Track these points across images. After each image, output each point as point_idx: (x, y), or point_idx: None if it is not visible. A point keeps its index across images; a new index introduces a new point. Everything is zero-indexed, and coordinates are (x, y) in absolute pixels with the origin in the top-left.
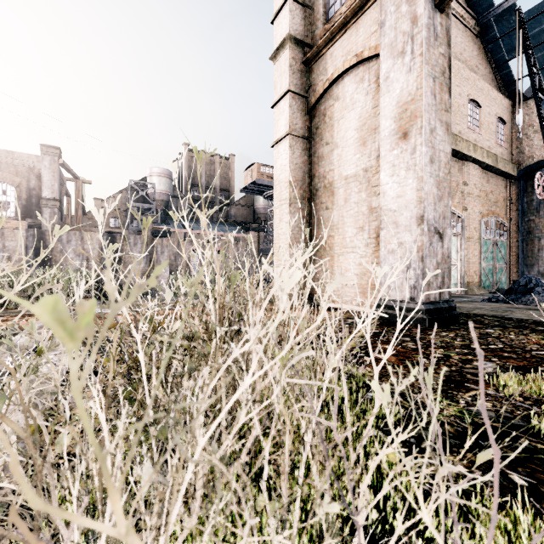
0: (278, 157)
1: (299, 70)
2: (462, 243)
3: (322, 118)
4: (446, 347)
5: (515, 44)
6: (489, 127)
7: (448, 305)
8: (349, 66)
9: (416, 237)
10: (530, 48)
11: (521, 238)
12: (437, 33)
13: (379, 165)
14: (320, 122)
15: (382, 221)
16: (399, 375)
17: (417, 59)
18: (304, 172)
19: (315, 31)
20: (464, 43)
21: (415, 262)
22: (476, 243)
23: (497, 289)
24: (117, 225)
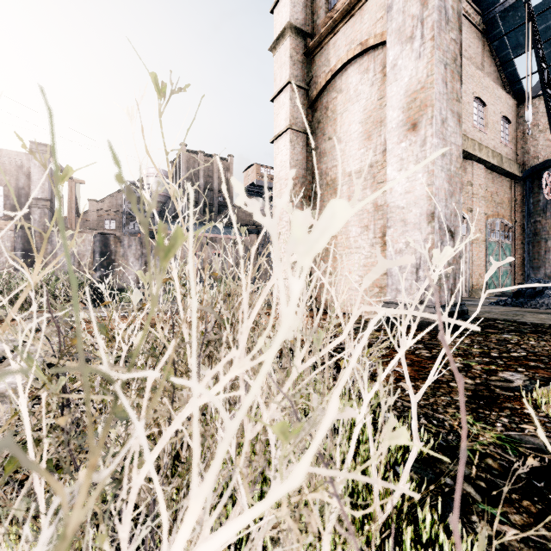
0: (278, 153)
1: (300, 61)
2: (467, 245)
3: (324, 112)
4: (464, 355)
5: (521, 41)
6: (494, 126)
7: (460, 309)
8: (353, 56)
9: (427, 236)
10: (539, 41)
11: (527, 240)
12: (448, 17)
13: (385, 160)
14: (322, 116)
15: (389, 219)
16: (417, 389)
17: (428, 43)
18: (305, 169)
19: (317, 20)
20: (469, 40)
21: (425, 262)
22: (481, 245)
23: (502, 292)
24: (113, 227)
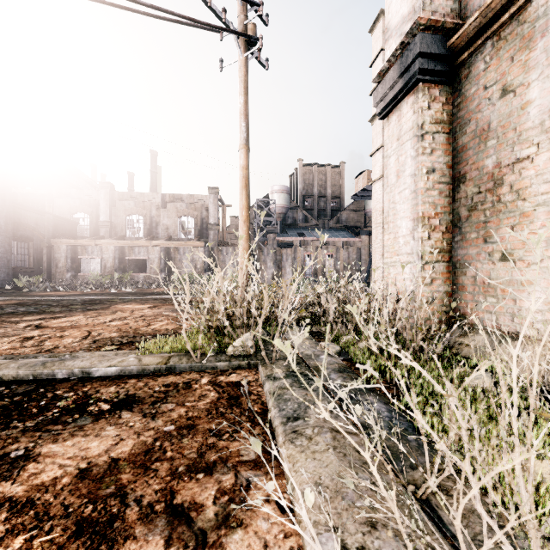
0: (374, 192)
1: None
2: None
3: None
4: None
5: None
6: None
7: None
8: None
9: None
10: None
11: None
12: None
13: None
14: None
15: None
16: None
17: None
18: None
19: None
20: None
21: None
22: None
23: None
24: None
